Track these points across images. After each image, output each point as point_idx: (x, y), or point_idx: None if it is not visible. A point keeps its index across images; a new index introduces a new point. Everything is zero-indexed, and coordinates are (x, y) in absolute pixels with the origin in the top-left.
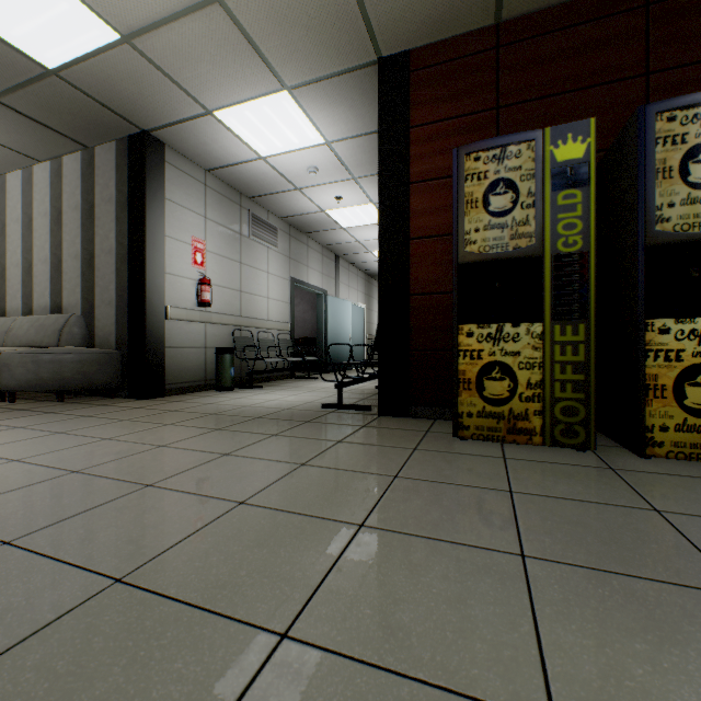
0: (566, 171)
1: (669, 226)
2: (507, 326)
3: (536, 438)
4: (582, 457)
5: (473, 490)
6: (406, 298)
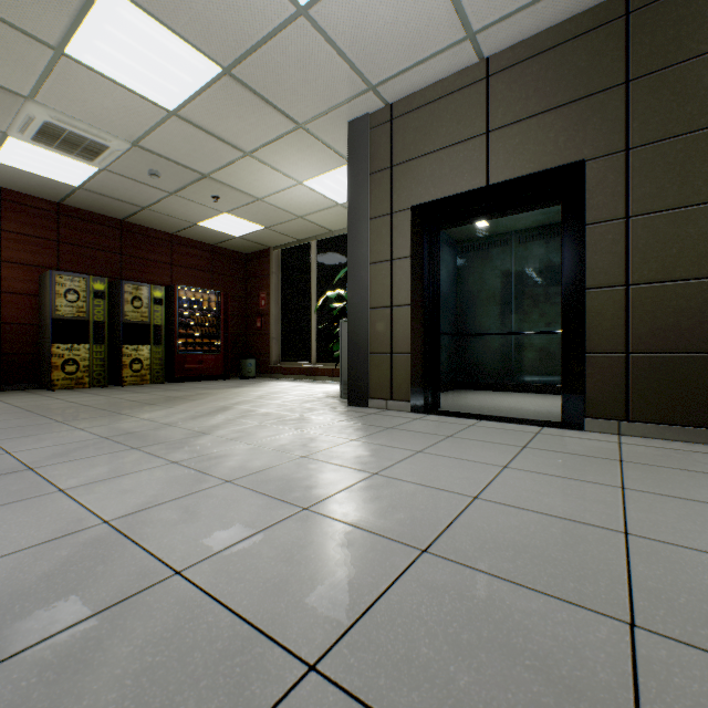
0: (99, 293)
1: (130, 318)
2: (77, 345)
3: (88, 385)
4: (105, 389)
5: (80, 394)
6: (1, 325)
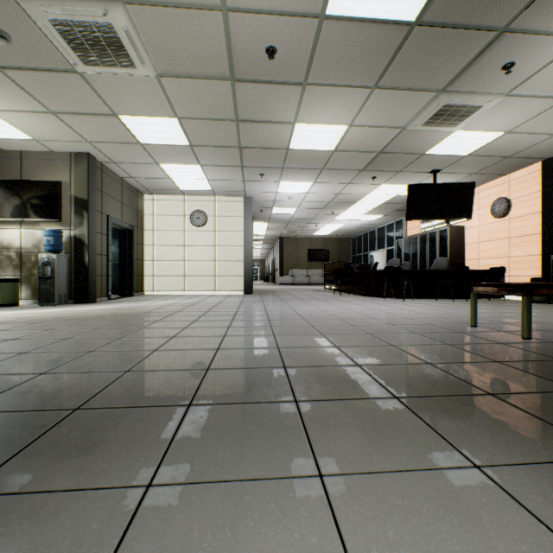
0: None
1: None
2: None
3: None
4: None
5: None
6: None
